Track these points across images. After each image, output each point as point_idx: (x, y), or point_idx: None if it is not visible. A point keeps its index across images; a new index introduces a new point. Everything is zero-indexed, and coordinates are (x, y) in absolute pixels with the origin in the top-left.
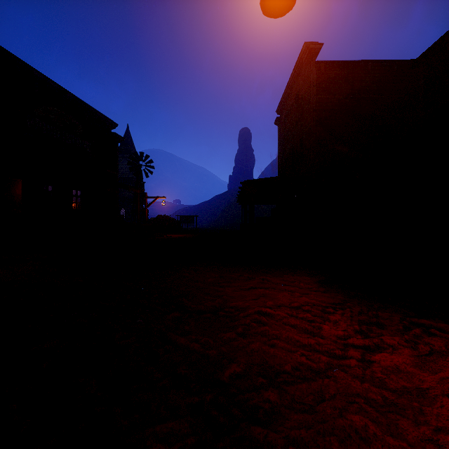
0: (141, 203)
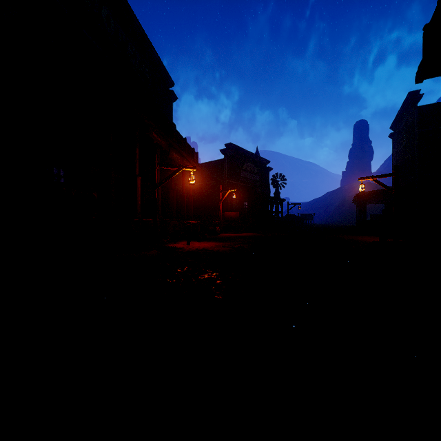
0: (277, 206)
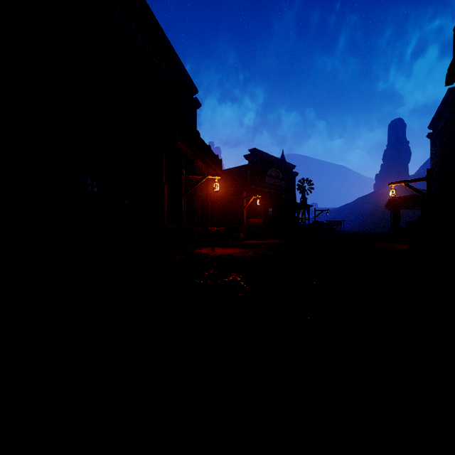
0: (304, 212)
